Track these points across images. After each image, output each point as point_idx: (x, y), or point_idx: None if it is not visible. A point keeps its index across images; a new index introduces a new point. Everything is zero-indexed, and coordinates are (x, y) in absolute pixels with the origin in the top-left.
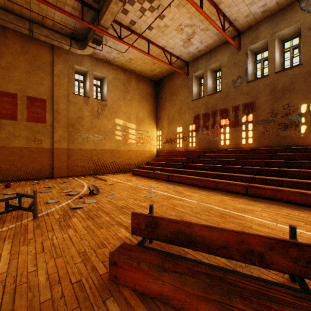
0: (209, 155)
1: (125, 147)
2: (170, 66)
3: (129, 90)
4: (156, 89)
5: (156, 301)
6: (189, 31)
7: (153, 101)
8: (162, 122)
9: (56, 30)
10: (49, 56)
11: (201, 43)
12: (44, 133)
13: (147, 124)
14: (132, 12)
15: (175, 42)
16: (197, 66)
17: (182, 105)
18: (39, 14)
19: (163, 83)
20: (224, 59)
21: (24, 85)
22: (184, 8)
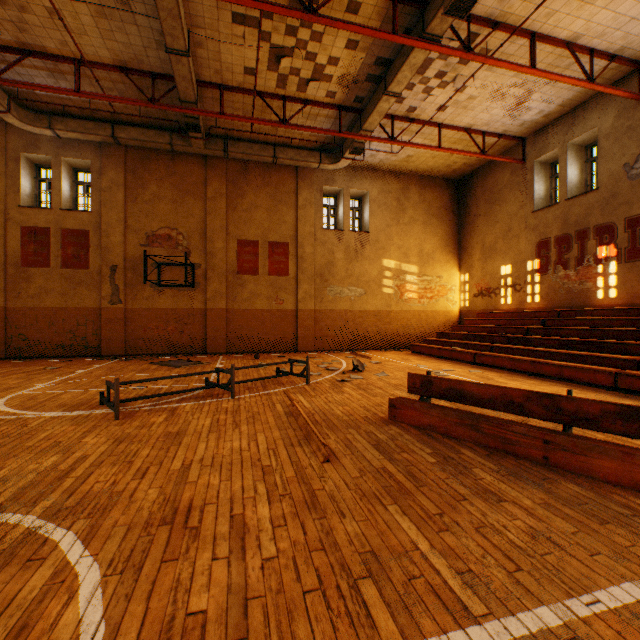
0: (564, 320)
1: (398, 306)
2: (483, 156)
3: (407, 206)
4: (457, 195)
5: (425, 430)
6: (518, 92)
7: (451, 219)
8: (470, 257)
9: (302, 147)
10: (292, 182)
11: (548, 102)
12: (286, 290)
13: (440, 263)
14: (410, 97)
15: (491, 114)
16: (542, 144)
17: (512, 221)
18: (287, 137)
19: (472, 182)
20: (604, 123)
21: (265, 228)
22: None
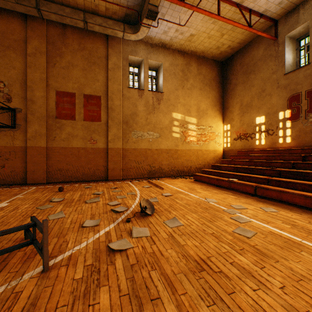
0: None
1: (183, 146)
2: (250, 28)
3: (189, 76)
4: (222, 72)
5: None
6: None
7: (218, 88)
8: (231, 113)
9: (109, 17)
10: (103, 50)
11: None
12: (99, 133)
13: (211, 117)
14: None
15: None
16: (294, 21)
17: (266, 84)
18: None
19: (233, 61)
20: None
21: (81, 83)
22: None
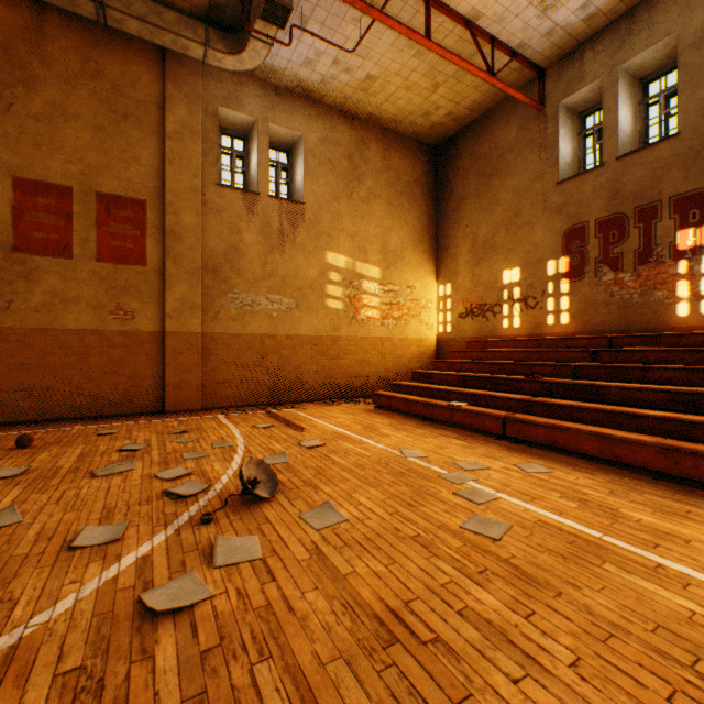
0: (638, 352)
1: (351, 329)
2: (492, 78)
3: (364, 172)
4: (434, 169)
5: None
6: None
7: (426, 203)
8: (454, 259)
9: (167, 4)
10: (153, 84)
11: None
12: (141, 293)
13: (412, 266)
14: None
15: None
16: (575, 74)
17: (522, 201)
18: None
19: (457, 148)
20: (691, 22)
21: (89, 163)
22: None
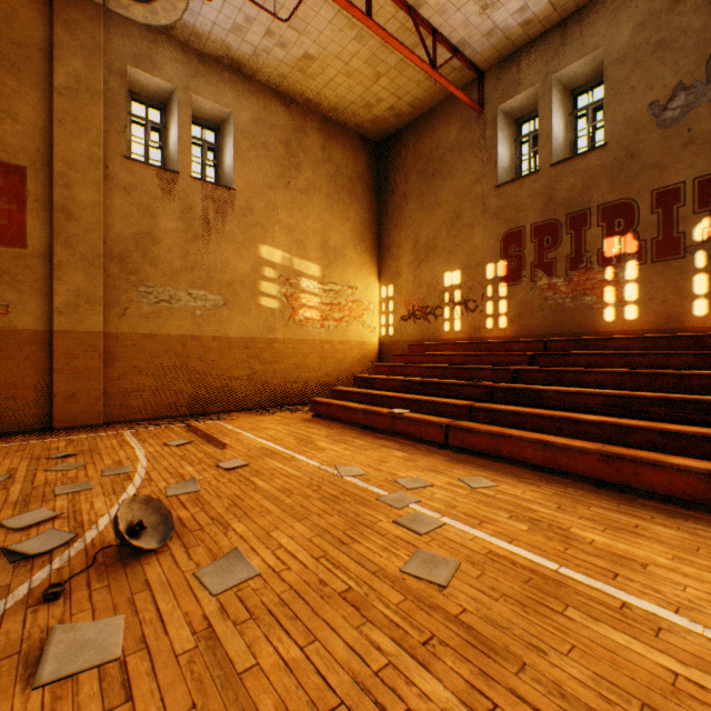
0: (572, 356)
1: (288, 331)
2: (434, 72)
3: (303, 161)
4: (377, 166)
5: None
6: None
7: (369, 201)
8: (396, 260)
9: None
10: (36, 25)
11: None
12: (18, 282)
13: (354, 266)
14: None
15: None
16: (512, 79)
17: (463, 203)
18: None
19: (399, 146)
20: (617, 38)
21: None
22: None
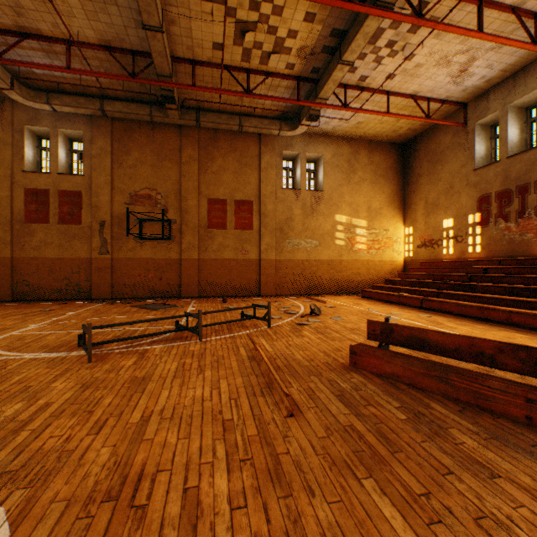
0: (507, 268)
1: (349, 256)
2: (428, 120)
3: (357, 168)
4: (402, 157)
5: (388, 379)
6: (463, 59)
7: (397, 179)
8: (414, 212)
9: (264, 116)
10: (255, 148)
11: (490, 68)
12: (251, 242)
13: (387, 218)
14: (362, 67)
15: (436, 81)
16: (483, 107)
17: (454, 179)
18: (251, 107)
19: (416, 145)
20: None
21: (232, 188)
22: (449, 33)
